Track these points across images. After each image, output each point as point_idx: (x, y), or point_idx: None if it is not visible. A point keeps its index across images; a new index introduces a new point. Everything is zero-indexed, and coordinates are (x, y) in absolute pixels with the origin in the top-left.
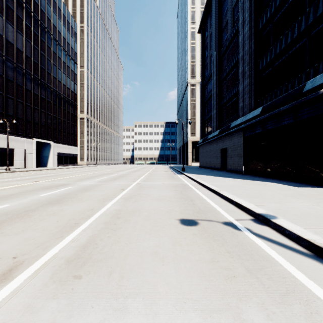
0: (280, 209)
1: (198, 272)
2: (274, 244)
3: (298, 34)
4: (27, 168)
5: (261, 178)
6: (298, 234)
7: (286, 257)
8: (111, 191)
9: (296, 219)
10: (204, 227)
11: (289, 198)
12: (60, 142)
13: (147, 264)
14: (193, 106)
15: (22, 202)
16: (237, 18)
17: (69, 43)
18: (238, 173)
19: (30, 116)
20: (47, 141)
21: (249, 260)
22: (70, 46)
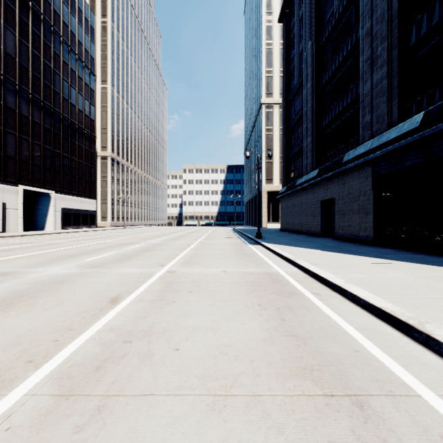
0: None
1: None
2: None
3: None
4: (6, 233)
5: (428, 256)
6: None
7: None
8: (74, 308)
9: None
10: None
11: None
12: (66, 191)
13: None
14: (269, 139)
15: None
16: None
17: (82, 43)
18: (362, 244)
19: (13, 150)
20: (43, 190)
21: None
22: (84, 47)
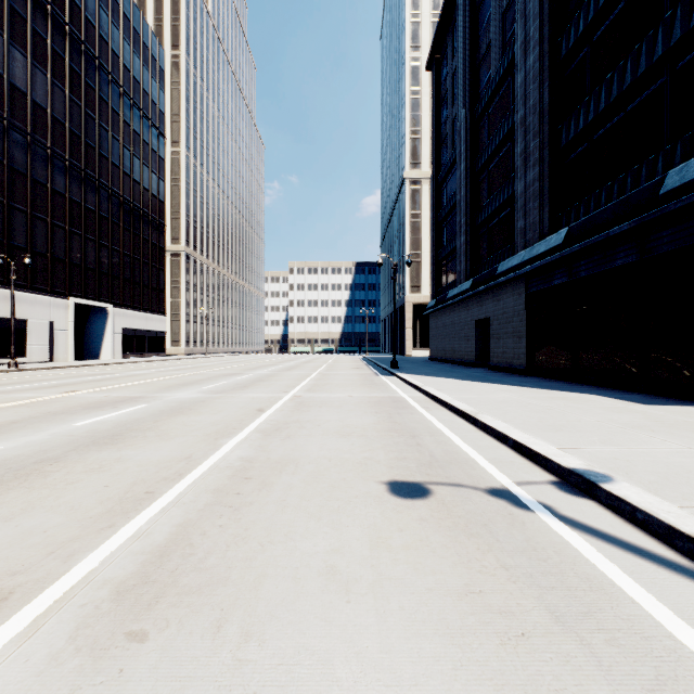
0: (617, 457)
1: (434, 623)
2: (612, 546)
3: (648, 67)
4: (56, 363)
5: (565, 384)
6: (668, 523)
7: (645, 580)
8: (234, 413)
9: (657, 482)
10: (445, 501)
11: (633, 430)
12: (128, 305)
13: (309, 599)
14: (416, 228)
15: (34, 440)
16: (513, 35)
17: (147, 92)
18: (515, 374)
19: (61, 250)
20: (99, 304)
21: (555, 588)
22: (151, 97)
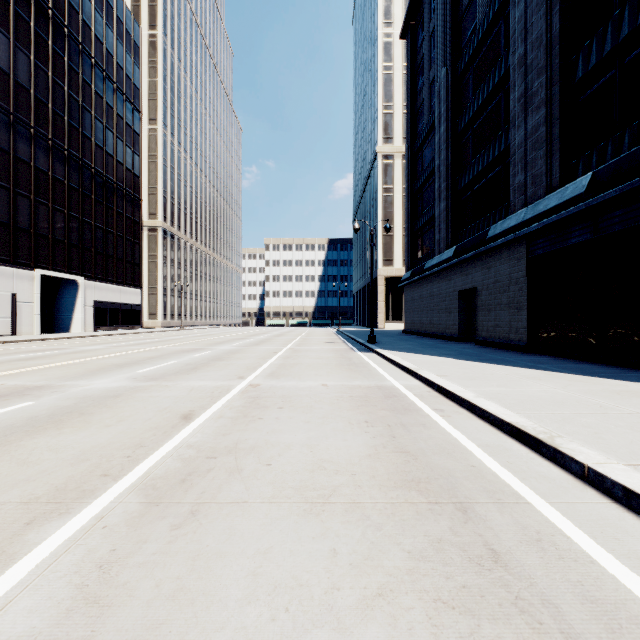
0: None
1: None
2: None
3: None
4: (17, 336)
5: (595, 366)
6: None
7: None
8: (140, 425)
9: None
10: None
11: None
12: (100, 277)
13: None
14: (388, 202)
15: None
16: None
17: (121, 66)
18: (513, 351)
19: (26, 220)
20: (68, 276)
21: None
22: (125, 72)
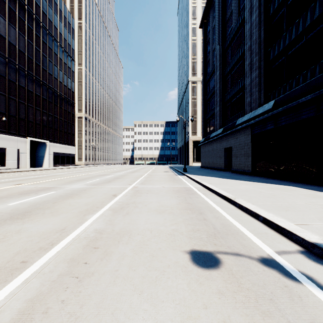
0: None
1: None
2: None
3: (320, 14)
4: (20, 169)
5: (274, 180)
6: None
7: None
8: (100, 197)
9: None
10: (233, 272)
11: None
12: (56, 141)
13: None
14: (194, 105)
15: None
16: (244, 6)
17: (66, 39)
18: (246, 175)
19: (23, 114)
20: (42, 140)
21: None
22: (67, 42)
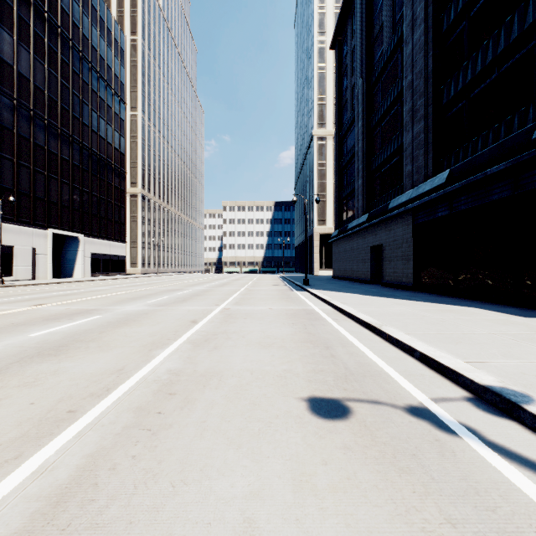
0: (524, 372)
1: None
2: None
3: (520, 34)
4: (37, 280)
5: (448, 298)
6: None
7: None
8: (171, 324)
9: None
10: (366, 423)
11: (526, 342)
12: (95, 234)
13: None
14: (322, 175)
15: None
16: (401, 17)
17: (111, 67)
18: (404, 290)
19: (42, 191)
20: (72, 234)
21: None
22: (114, 72)
